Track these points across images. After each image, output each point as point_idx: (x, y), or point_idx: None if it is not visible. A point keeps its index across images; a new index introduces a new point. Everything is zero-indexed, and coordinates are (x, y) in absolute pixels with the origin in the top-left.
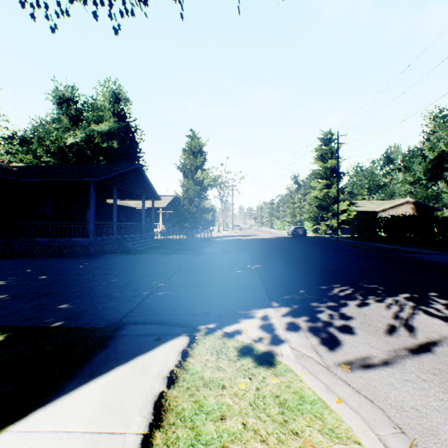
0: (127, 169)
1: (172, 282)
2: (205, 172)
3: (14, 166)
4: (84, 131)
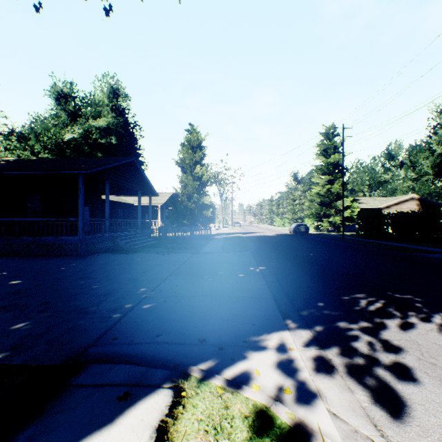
0: (121, 162)
1: (163, 290)
2: (204, 167)
3: (3, 160)
4: (82, 126)
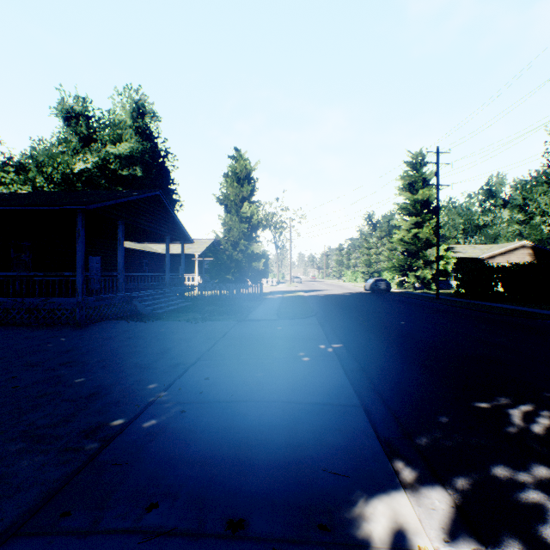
0: (139, 195)
1: (183, 387)
2: (254, 205)
3: None
4: (97, 154)
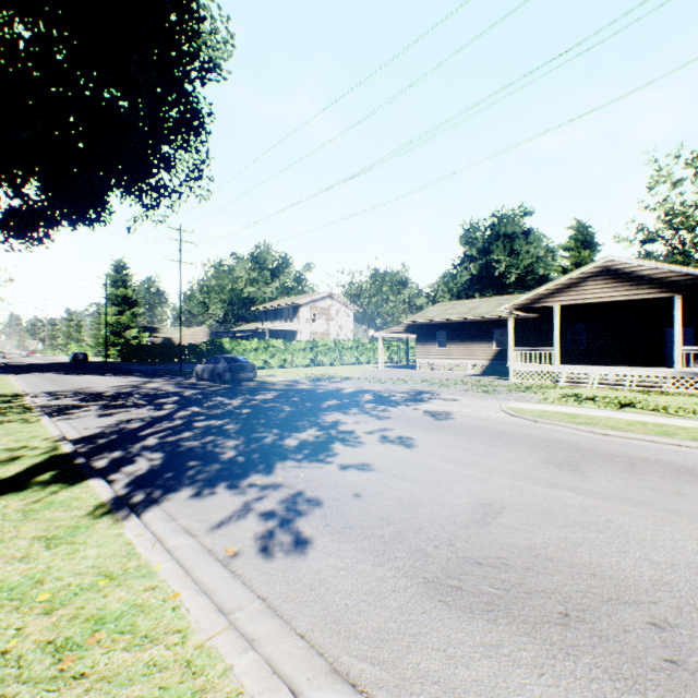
0: None
1: None
2: None
3: None
4: None
